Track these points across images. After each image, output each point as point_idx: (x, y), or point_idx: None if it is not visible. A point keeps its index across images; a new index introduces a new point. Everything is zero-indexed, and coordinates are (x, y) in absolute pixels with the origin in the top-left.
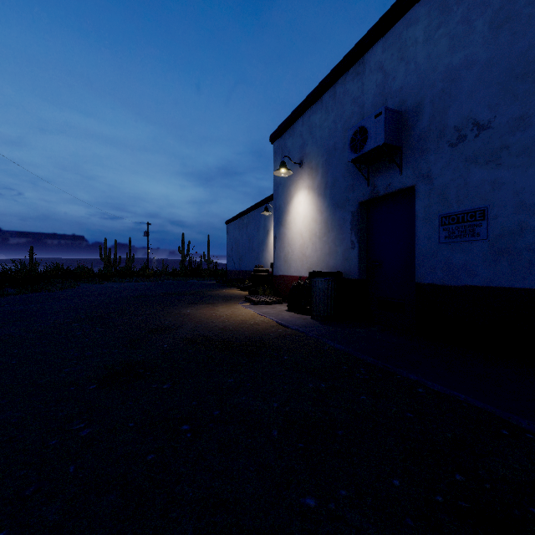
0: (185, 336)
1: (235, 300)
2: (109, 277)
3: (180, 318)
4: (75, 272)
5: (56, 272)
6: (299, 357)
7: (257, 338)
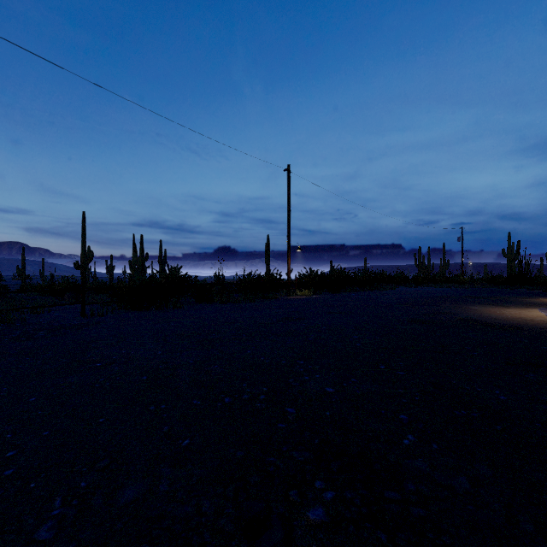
0: (459, 317)
1: (538, 306)
2: (422, 283)
3: (465, 311)
4: (395, 277)
5: (382, 277)
6: (536, 335)
7: (516, 326)
